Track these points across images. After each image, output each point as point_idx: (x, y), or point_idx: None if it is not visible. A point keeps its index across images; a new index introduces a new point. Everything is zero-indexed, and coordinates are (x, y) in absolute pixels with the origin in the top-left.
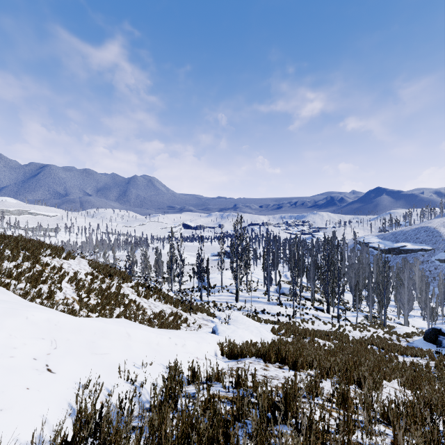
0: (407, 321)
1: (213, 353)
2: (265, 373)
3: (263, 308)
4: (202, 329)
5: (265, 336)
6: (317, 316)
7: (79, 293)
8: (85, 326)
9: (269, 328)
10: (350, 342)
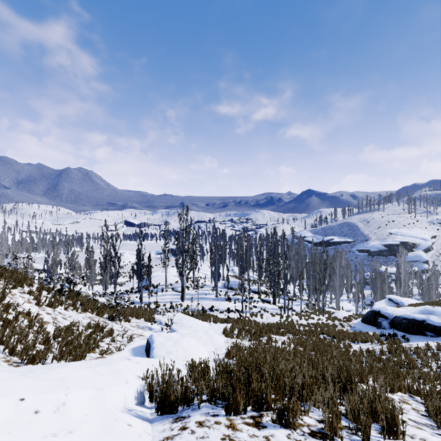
0: (339, 305)
1: (134, 400)
2: None
3: (211, 305)
4: (133, 342)
5: (217, 342)
6: (265, 308)
7: None
8: None
9: (219, 329)
10: (303, 334)
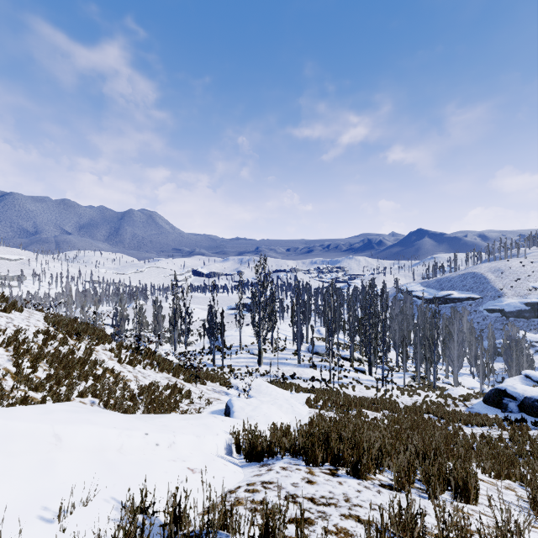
0: (457, 380)
1: (224, 450)
2: (312, 492)
3: (292, 372)
4: (212, 405)
5: (300, 411)
6: (358, 379)
7: (17, 362)
8: None
9: (302, 399)
10: (403, 411)
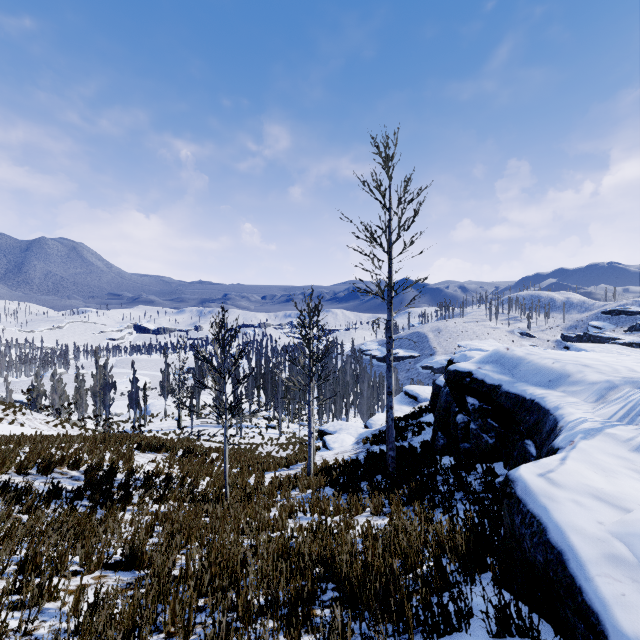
0: None
1: None
2: None
3: (207, 431)
4: None
5: None
6: (264, 433)
7: None
8: (18, 428)
9: None
10: (252, 445)
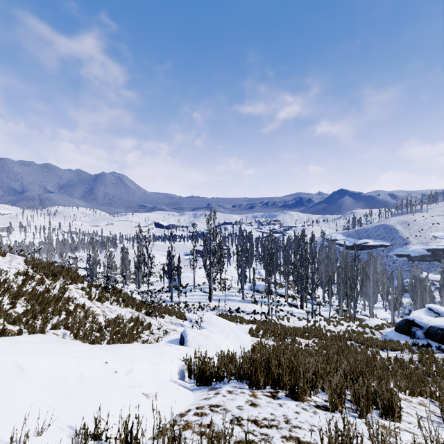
0: (373, 313)
1: (177, 376)
2: (255, 415)
3: (237, 306)
4: (169, 335)
5: (243, 340)
6: (291, 312)
7: None
8: None
9: (246, 329)
10: (330, 339)
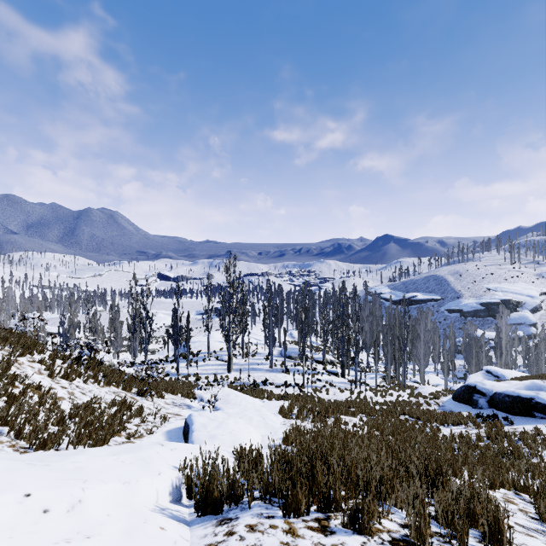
0: (424, 378)
1: (168, 497)
2: None
3: (264, 378)
4: (168, 423)
5: (273, 424)
6: (331, 381)
7: None
8: None
9: (275, 407)
10: (380, 414)
